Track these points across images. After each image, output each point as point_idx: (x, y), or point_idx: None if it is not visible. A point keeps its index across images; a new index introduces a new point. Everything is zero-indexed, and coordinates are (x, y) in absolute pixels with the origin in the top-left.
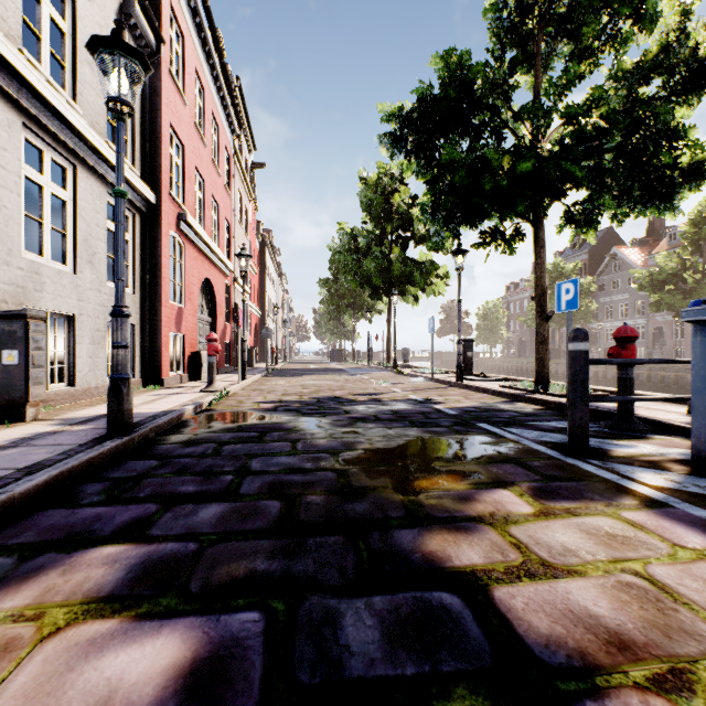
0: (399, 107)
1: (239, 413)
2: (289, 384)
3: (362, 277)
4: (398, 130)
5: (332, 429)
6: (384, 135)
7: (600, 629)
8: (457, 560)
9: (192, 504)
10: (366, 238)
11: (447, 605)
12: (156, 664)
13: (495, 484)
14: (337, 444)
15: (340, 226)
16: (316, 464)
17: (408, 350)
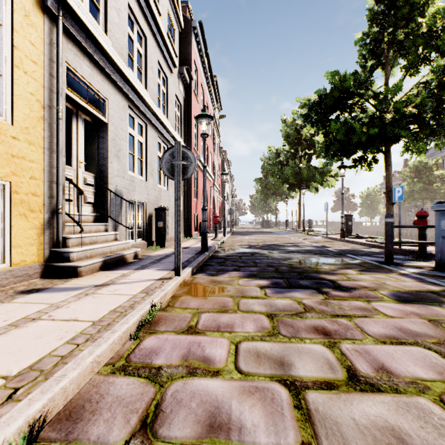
0: (308, 100)
1: (236, 248)
2: (247, 238)
3: (283, 178)
4: (307, 113)
5: (280, 254)
6: (300, 115)
7: (361, 286)
8: (328, 278)
9: (246, 267)
10: (286, 156)
11: (324, 282)
12: (263, 282)
13: (346, 268)
14: (284, 258)
15: (269, 149)
16: (279, 262)
17: (312, 220)
